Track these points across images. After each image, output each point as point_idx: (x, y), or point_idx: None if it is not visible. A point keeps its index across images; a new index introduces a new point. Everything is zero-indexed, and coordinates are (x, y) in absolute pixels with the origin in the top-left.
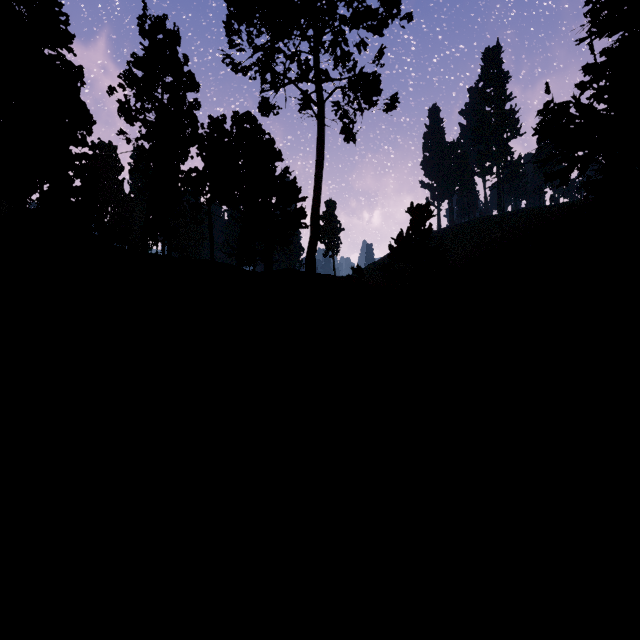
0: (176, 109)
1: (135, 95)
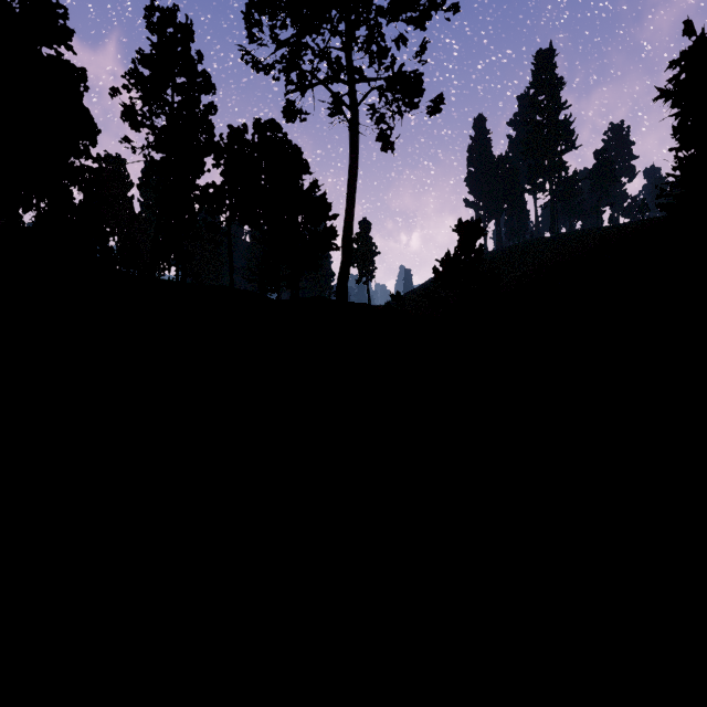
0: (189, 114)
1: (142, 97)
